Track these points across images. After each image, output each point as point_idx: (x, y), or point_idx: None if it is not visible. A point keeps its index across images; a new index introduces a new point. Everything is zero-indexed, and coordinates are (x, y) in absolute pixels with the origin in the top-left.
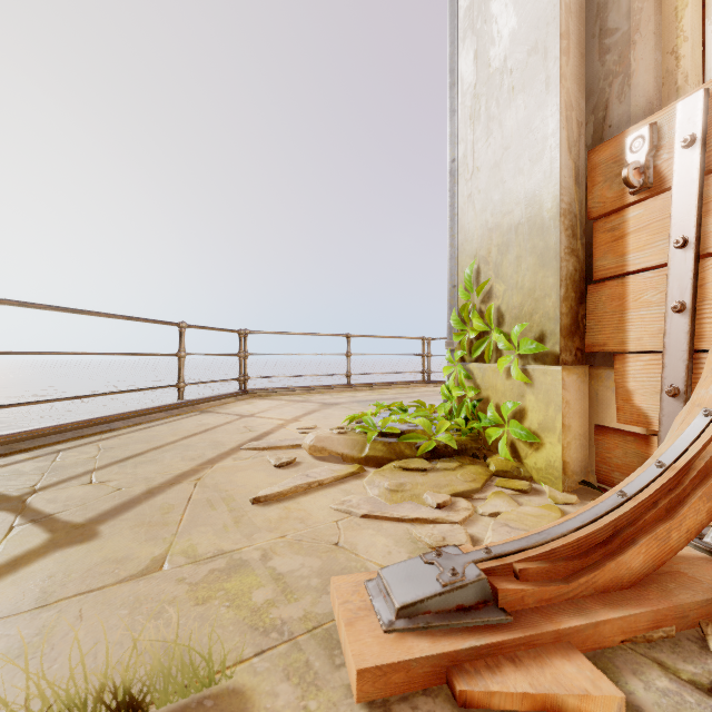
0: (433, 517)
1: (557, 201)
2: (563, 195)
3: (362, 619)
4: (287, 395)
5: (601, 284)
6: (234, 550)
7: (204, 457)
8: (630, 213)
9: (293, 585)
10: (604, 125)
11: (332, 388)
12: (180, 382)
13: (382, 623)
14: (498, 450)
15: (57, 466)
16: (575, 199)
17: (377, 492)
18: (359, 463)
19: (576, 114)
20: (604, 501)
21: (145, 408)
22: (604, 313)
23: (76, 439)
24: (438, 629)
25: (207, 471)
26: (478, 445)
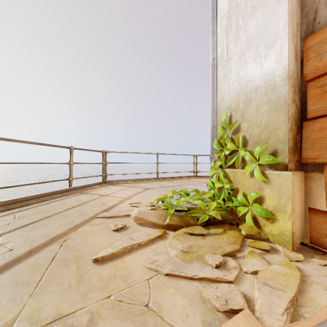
0: (214, 277)
1: (286, 69)
2: (289, 65)
3: None
4: (127, 183)
5: (313, 120)
6: (69, 313)
7: (73, 223)
8: None
9: None
10: (314, 23)
11: (149, 180)
12: (70, 177)
13: None
14: (246, 220)
15: None
16: (295, 69)
17: (175, 253)
18: (163, 228)
19: (296, 17)
20: None
21: (49, 192)
22: (316, 138)
23: (4, 211)
24: None
25: (72, 234)
26: (233, 217)
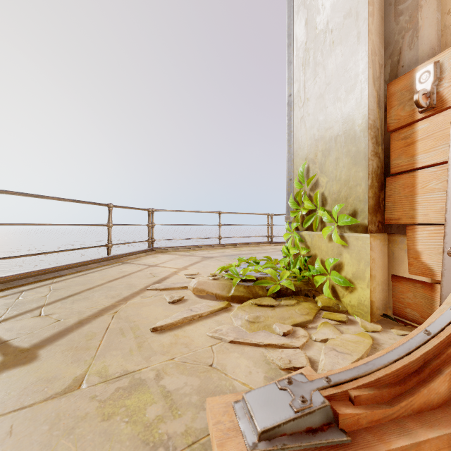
0: (280, 343)
1: (366, 119)
2: (370, 114)
3: (231, 439)
4: (180, 251)
5: (396, 176)
6: (135, 370)
7: (121, 296)
8: (418, 126)
9: (178, 402)
10: (398, 65)
11: (209, 247)
12: (109, 243)
13: (247, 445)
14: (323, 291)
15: (18, 303)
16: (378, 118)
17: (240, 323)
18: (227, 300)
19: (378, 58)
20: (413, 337)
21: (84, 261)
22: (399, 196)
23: (35, 283)
24: (293, 449)
25: (122, 306)
26: (309, 288)
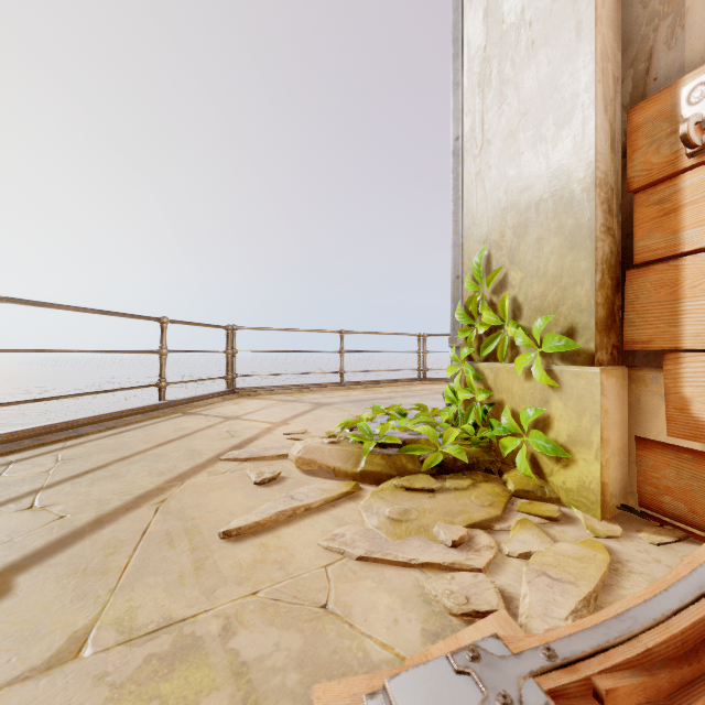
0: (448, 562)
1: (592, 169)
2: (599, 161)
3: None
4: (277, 394)
5: (645, 268)
6: (186, 617)
7: (174, 471)
8: (686, 179)
9: (260, 687)
10: (647, 78)
11: (324, 387)
12: (161, 381)
13: None
14: (516, 464)
15: None
16: (611, 168)
17: (376, 522)
18: (354, 479)
19: (612, 66)
20: (704, 564)
21: (120, 411)
22: (649, 303)
23: (35, 448)
24: None
25: (175, 490)
26: (492, 458)
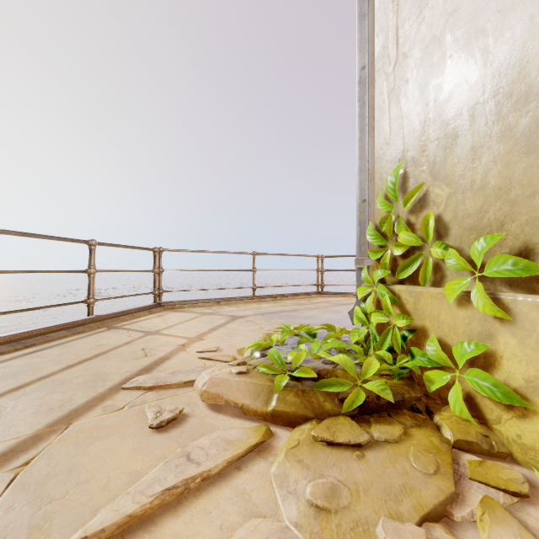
0: None
1: None
2: None
3: None
4: (199, 307)
5: None
6: None
7: (66, 406)
8: None
9: None
10: None
11: (239, 300)
12: (90, 298)
13: None
14: (449, 403)
15: None
16: None
17: (295, 512)
18: (264, 419)
19: None
20: None
21: (43, 327)
22: None
23: None
24: None
25: (52, 439)
26: (418, 394)
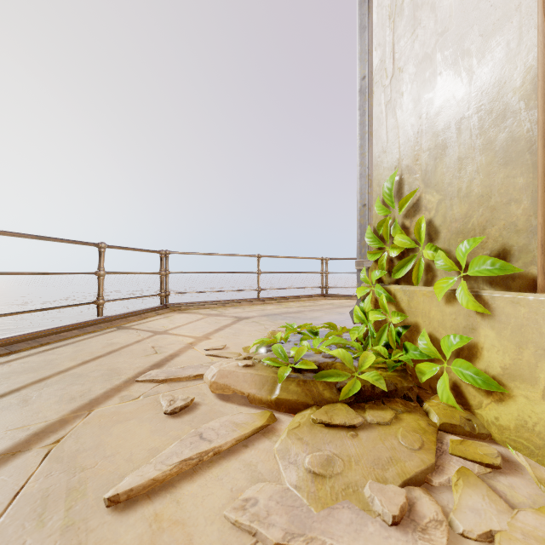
0: None
1: (534, 74)
2: (539, 66)
3: None
4: (204, 308)
5: None
6: None
7: (86, 396)
8: None
9: None
10: None
11: (244, 302)
12: (99, 299)
13: None
14: (437, 392)
15: None
16: None
17: (295, 477)
18: (269, 406)
19: None
20: None
21: (56, 327)
22: None
23: None
24: None
25: (78, 422)
26: (410, 384)
